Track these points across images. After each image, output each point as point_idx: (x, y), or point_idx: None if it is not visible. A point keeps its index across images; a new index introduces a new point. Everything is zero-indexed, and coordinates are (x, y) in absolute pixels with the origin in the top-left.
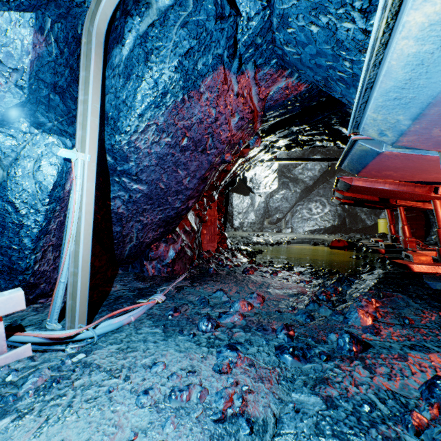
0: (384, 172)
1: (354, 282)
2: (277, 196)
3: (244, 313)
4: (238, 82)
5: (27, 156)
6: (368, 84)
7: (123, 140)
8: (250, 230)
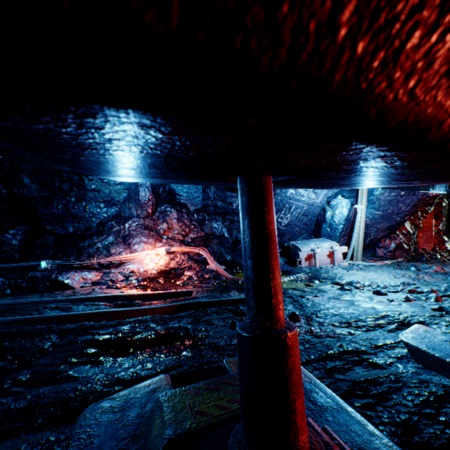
0: None
1: None
2: None
3: (437, 271)
4: None
5: (340, 206)
6: None
7: (374, 197)
8: None
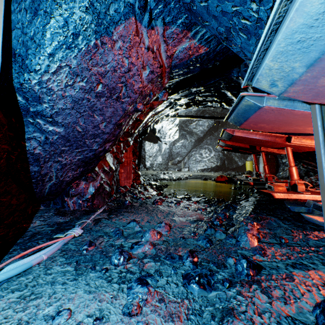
0: (259, 124)
1: (236, 208)
2: (178, 144)
3: (154, 241)
4: (148, 36)
5: None
6: (275, 25)
7: (33, 79)
8: (158, 169)
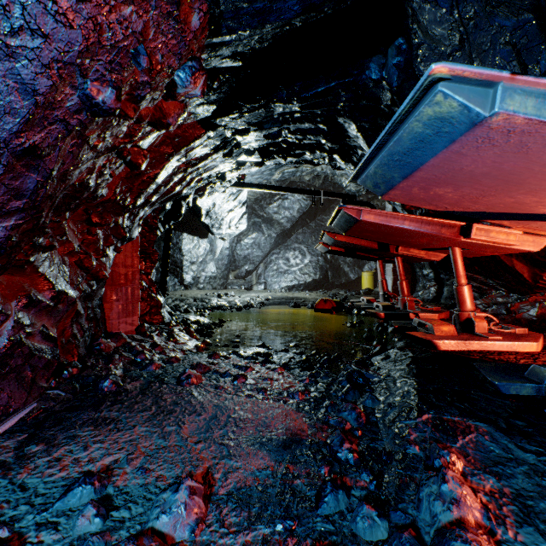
0: (435, 189)
1: (373, 382)
2: (246, 240)
3: None
4: None
5: None
6: None
7: None
8: (209, 287)
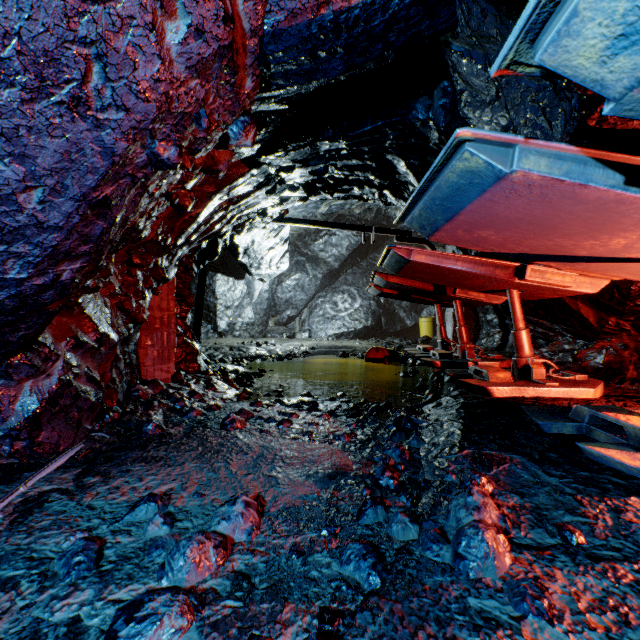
0: (478, 232)
1: (421, 426)
2: (288, 282)
3: (202, 584)
4: None
5: None
6: None
7: None
8: (246, 335)
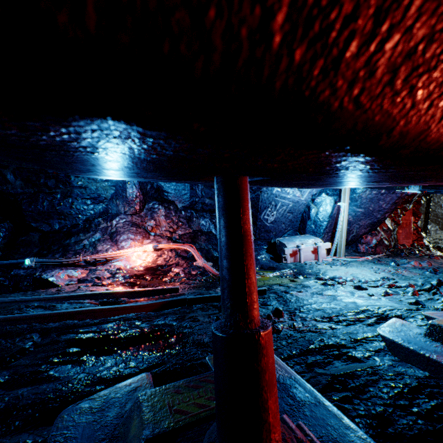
0: None
1: None
2: None
3: (415, 266)
4: None
5: (324, 204)
6: None
7: (356, 195)
8: None
